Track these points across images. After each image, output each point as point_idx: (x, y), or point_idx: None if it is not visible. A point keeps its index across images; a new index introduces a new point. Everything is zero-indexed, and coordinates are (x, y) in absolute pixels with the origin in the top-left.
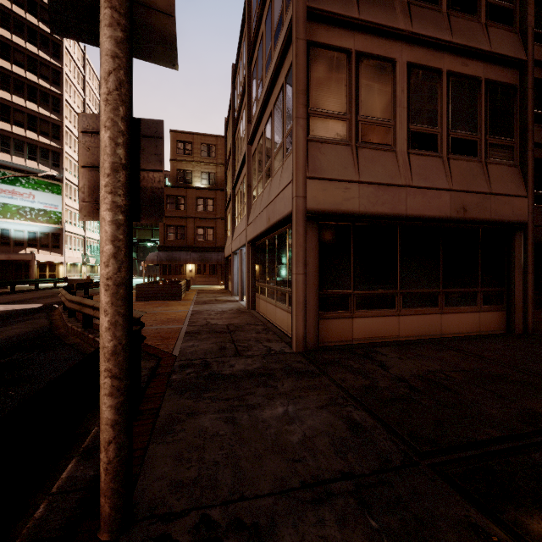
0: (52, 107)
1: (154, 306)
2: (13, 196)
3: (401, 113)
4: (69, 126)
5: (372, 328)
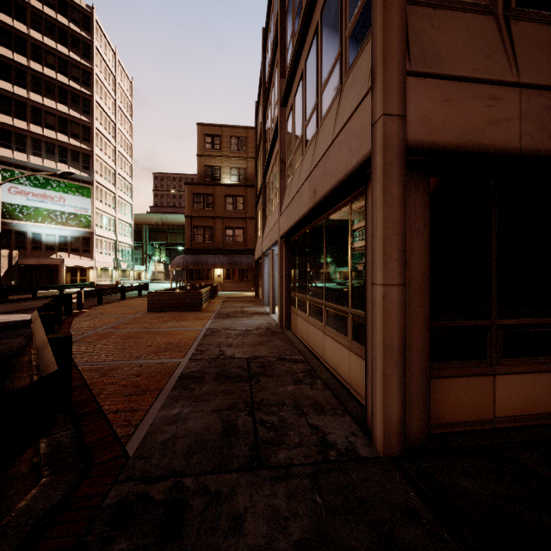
0: (83, 109)
1: (164, 320)
2: (45, 199)
3: None
4: (99, 128)
5: (533, 395)
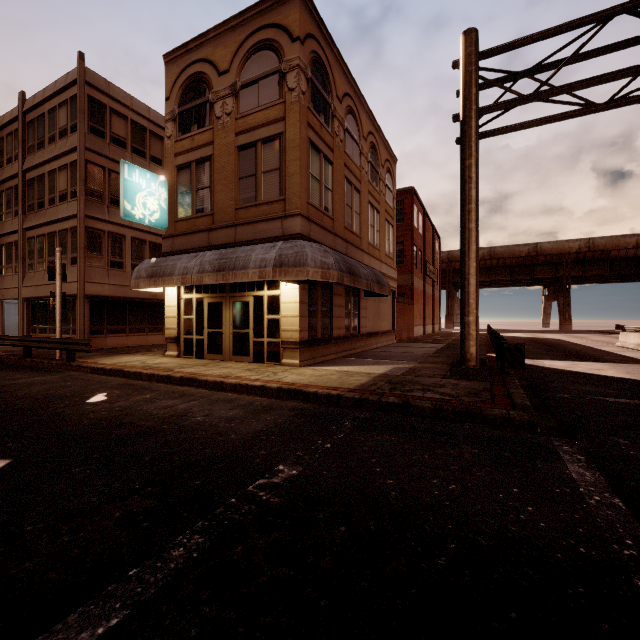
0: None
1: None
2: None
3: (129, 257)
4: None
5: (115, 341)
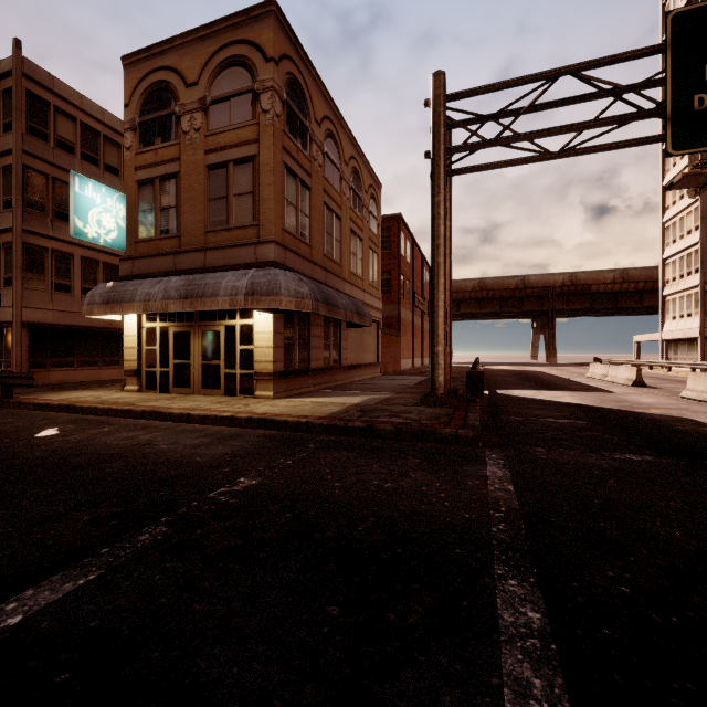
0: None
1: None
2: None
3: (78, 279)
4: None
5: (61, 376)
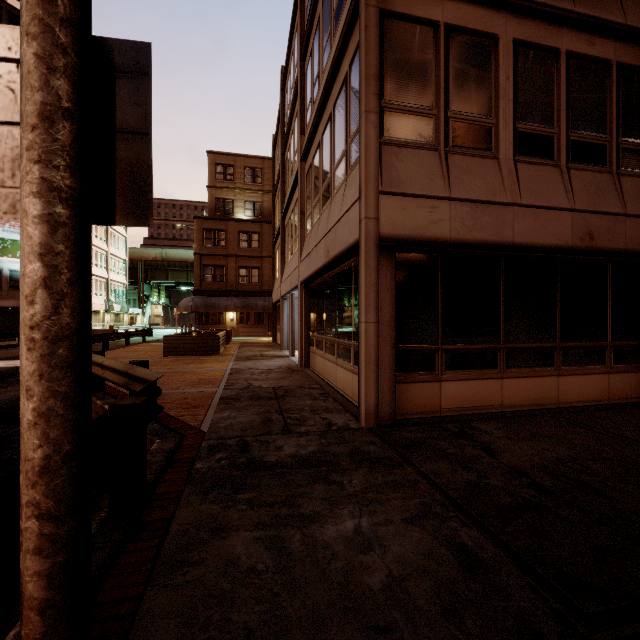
0: None
1: (185, 362)
2: None
3: (506, 108)
4: None
5: (466, 394)
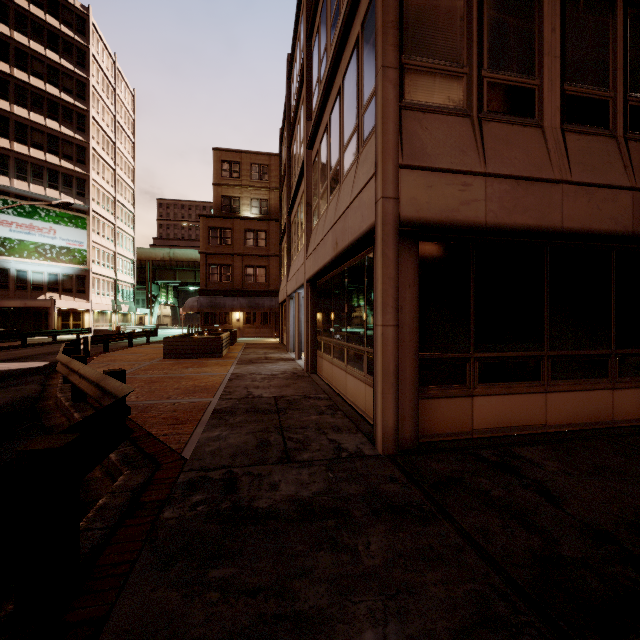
0: (77, 126)
1: (184, 366)
2: (31, 231)
3: (551, 66)
4: (96, 148)
5: (503, 412)
